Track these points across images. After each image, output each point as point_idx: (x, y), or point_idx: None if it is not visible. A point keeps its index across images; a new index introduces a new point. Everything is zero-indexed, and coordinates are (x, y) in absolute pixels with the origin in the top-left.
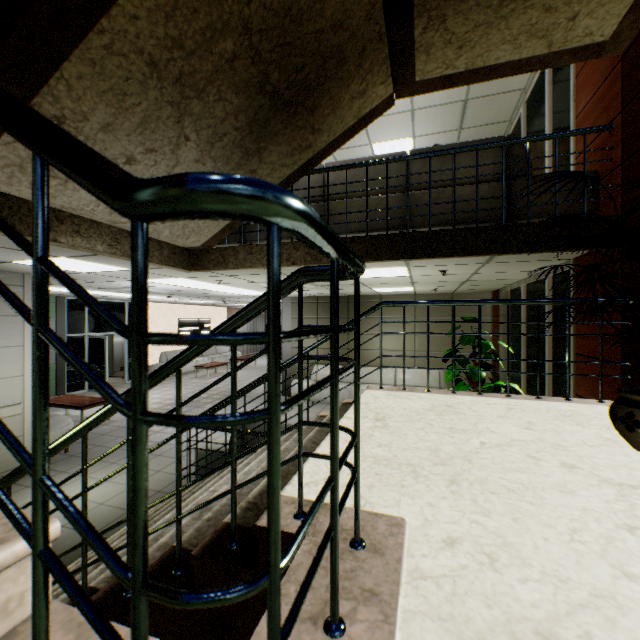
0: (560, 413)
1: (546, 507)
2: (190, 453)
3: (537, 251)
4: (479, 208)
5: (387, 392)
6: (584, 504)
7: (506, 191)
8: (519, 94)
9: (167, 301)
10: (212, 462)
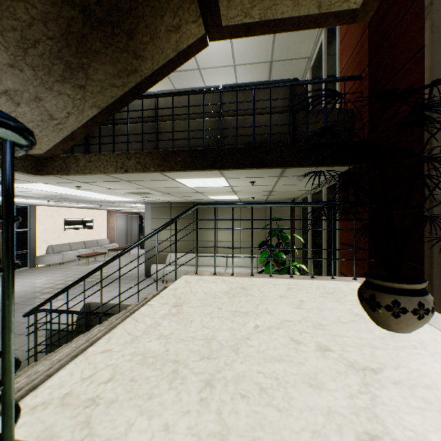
0: (325, 290)
1: (292, 414)
2: (36, 335)
3: (312, 165)
4: (273, 132)
5: (200, 277)
6: (330, 403)
7: (292, 121)
8: (306, 61)
9: (52, 205)
10: (56, 342)
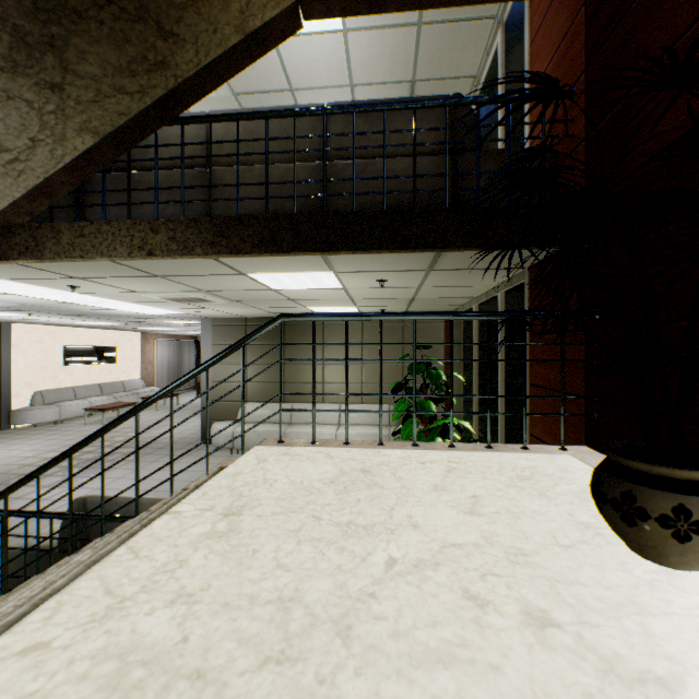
0: (517, 473)
1: None
2: None
3: (488, 246)
4: (418, 189)
5: (285, 449)
6: None
7: (451, 170)
8: (471, 83)
9: (40, 321)
10: (15, 573)
